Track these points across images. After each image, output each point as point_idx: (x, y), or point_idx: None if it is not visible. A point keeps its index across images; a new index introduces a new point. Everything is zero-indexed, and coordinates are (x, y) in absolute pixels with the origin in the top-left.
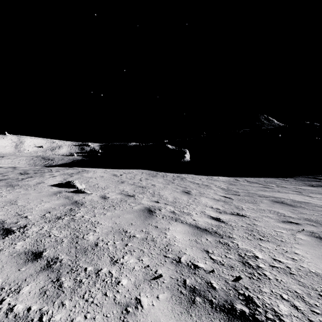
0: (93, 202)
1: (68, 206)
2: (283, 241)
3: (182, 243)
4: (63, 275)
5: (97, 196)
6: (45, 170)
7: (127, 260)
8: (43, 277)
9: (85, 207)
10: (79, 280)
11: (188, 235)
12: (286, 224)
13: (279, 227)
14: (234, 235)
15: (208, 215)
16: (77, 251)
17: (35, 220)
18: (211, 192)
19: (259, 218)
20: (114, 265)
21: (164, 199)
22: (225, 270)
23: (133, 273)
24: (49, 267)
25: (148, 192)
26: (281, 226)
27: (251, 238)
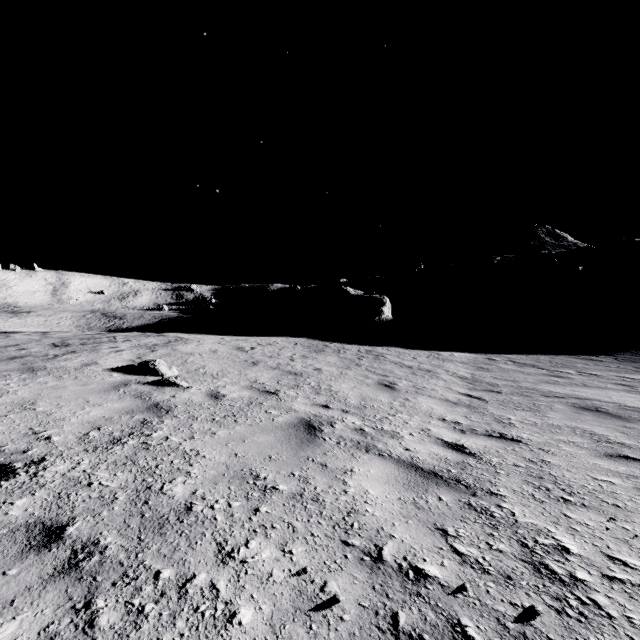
0: (192, 405)
1: (138, 415)
2: (619, 506)
3: (384, 508)
4: (102, 592)
5: (202, 394)
6: (103, 338)
7: (255, 553)
8: (53, 596)
9: (174, 417)
10: (137, 608)
11: (397, 487)
12: (616, 462)
13: (602, 470)
14: (502, 489)
15: (436, 437)
16: (144, 524)
17: (67, 446)
18: (439, 385)
19: (551, 445)
20: (226, 565)
21: (340, 400)
22: (492, 588)
23: (267, 589)
24: (73, 567)
25: (306, 385)
26: (606, 466)
27: (543, 498)
